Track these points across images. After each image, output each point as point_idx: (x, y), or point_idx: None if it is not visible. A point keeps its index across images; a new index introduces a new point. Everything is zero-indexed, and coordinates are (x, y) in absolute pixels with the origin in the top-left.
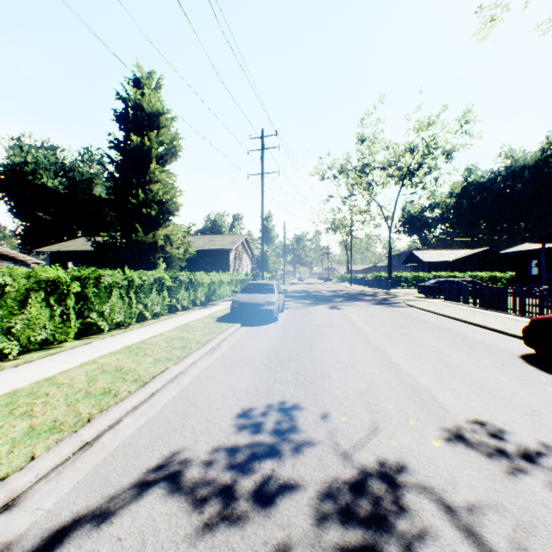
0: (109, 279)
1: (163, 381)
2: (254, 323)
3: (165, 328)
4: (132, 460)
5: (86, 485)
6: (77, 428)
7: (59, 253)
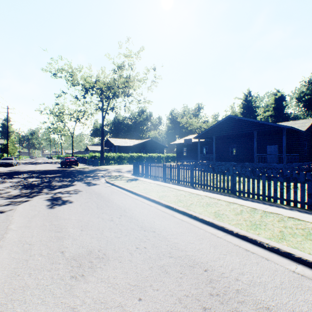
0: None
1: None
2: (7, 167)
3: None
4: None
5: None
6: None
7: None
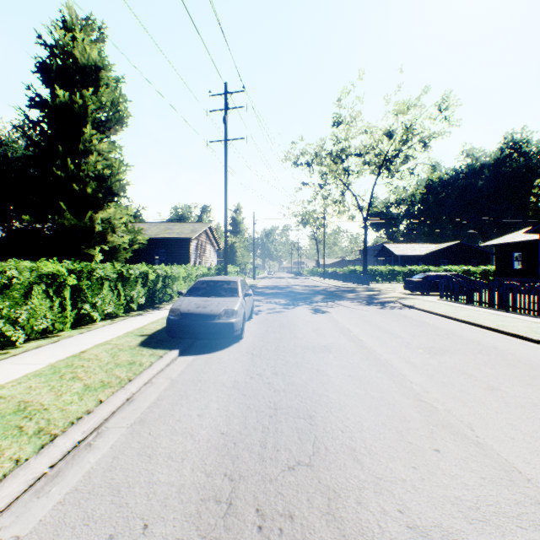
0: None
1: None
2: (203, 346)
3: (25, 368)
4: None
5: None
6: None
7: None
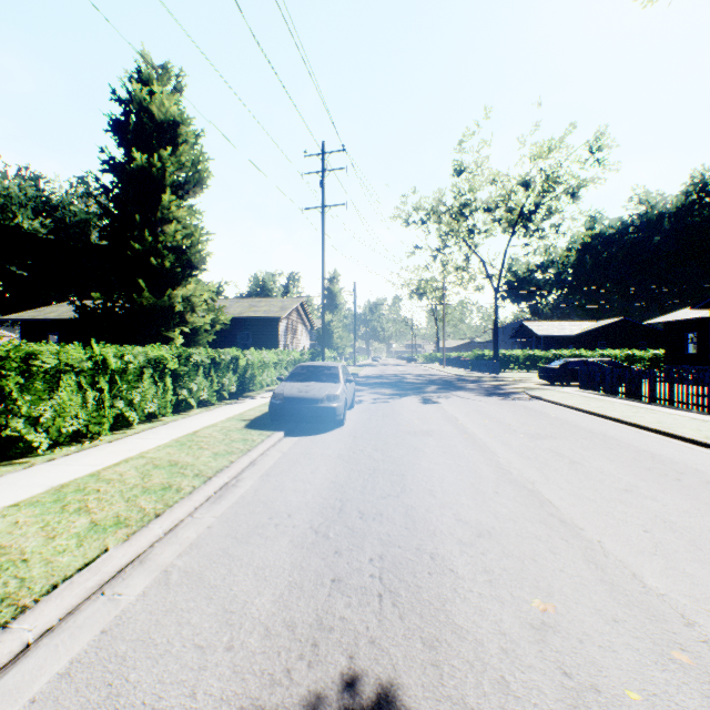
0: (50, 359)
1: (70, 600)
2: (306, 430)
3: (154, 441)
4: None
5: None
6: None
7: (34, 322)
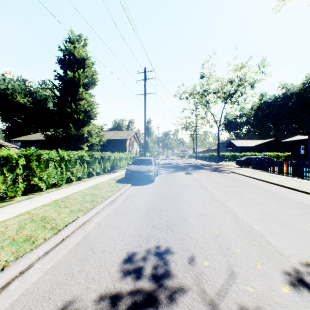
0: (46, 156)
1: (72, 228)
2: (139, 184)
3: (83, 187)
4: None
5: None
6: None
7: (26, 141)
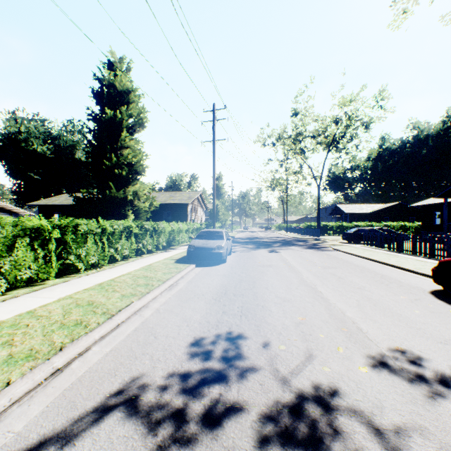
0: (85, 227)
1: (128, 314)
2: (206, 264)
3: (132, 268)
4: (96, 385)
5: (54, 408)
6: (50, 356)
7: (46, 206)
